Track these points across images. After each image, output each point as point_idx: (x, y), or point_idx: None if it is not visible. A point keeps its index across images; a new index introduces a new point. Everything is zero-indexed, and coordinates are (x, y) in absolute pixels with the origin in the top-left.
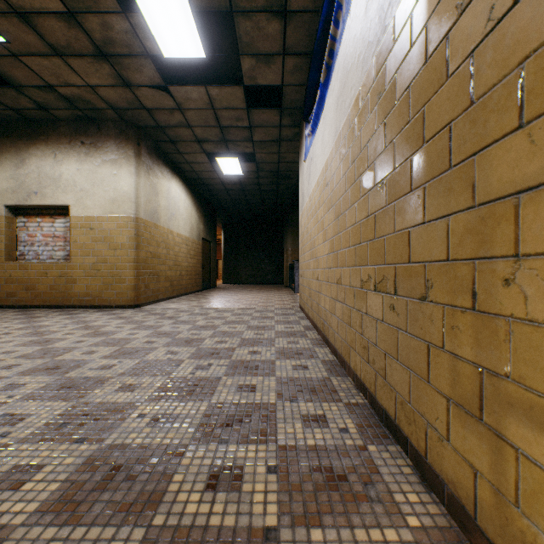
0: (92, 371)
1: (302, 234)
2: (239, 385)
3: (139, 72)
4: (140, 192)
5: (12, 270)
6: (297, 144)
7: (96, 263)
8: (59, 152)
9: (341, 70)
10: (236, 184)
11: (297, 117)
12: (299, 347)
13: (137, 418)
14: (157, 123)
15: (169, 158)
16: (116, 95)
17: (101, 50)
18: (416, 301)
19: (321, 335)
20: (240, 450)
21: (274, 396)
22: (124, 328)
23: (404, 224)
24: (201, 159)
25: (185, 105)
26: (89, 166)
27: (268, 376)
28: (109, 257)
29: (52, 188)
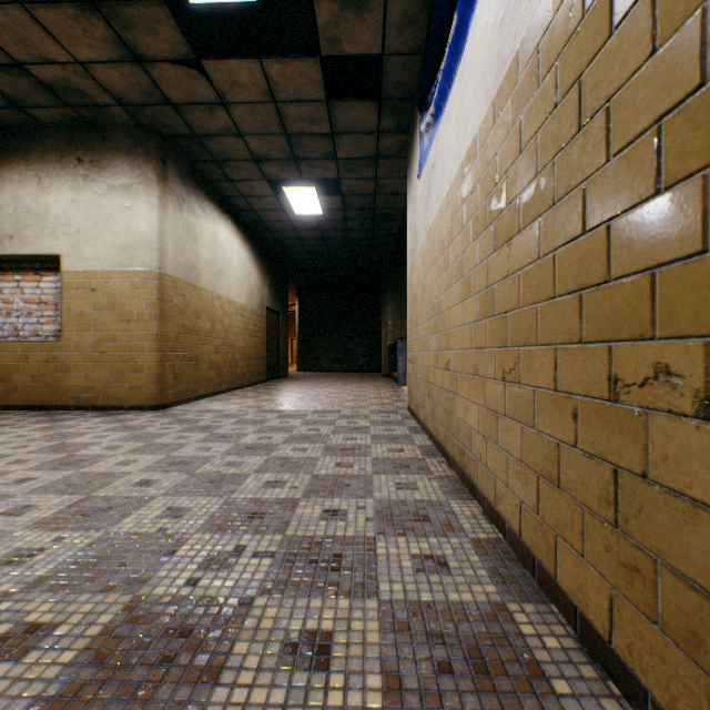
0: None
1: (412, 295)
2: (290, 634)
3: (152, 34)
4: (167, 235)
5: None
6: (404, 164)
7: (100, 341)
8: (46, 175)
9: None
10: (314, 229)
11: (405, 115)
12: (420, 498)
13: None
14: (191, 130)
15: (215, 189)
16: (123, 79)
17: None
18: None
19: (457, 470)
20: None
21: (377, 694)
22: (119, 450)
23: None
24: (262, 190)
25: (231, 96)
26: (89, 195)
27: (360, 598)
28: (118, 334)
29: (34, 229)
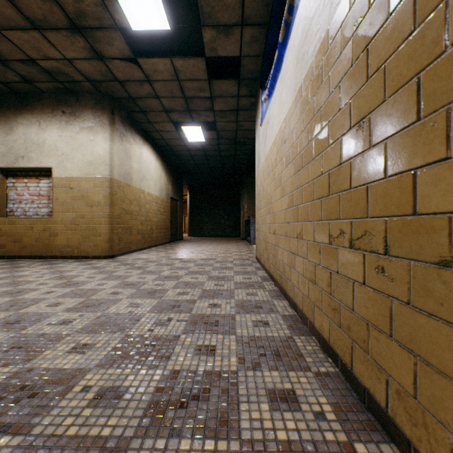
0: (50, 326)
1: (258, 192)
2: (197, 346)
3: (110, 45)
4: (114, 156)
5: (2, 225)
6: (253, 113)
7: (75, 218)
8: (43, 121)
9: (302, 21)
10: (200, 150)
11: (254, 87)
12: (258, 299)
13: (80, 392)
14: (129, 94)
15: (141, 127)
16: (91, 68)
17: (74, 23)
18: (430, 265)
19: (278, 286)
20: (195, 448)
21: (235, 361)
22: (95, 278)
23: (403, 166)
24: (169, 128)
25: (153, 77)
26: (69, 132)
27: (228, 335)
28: (86, 214)
29: (37, 152)
